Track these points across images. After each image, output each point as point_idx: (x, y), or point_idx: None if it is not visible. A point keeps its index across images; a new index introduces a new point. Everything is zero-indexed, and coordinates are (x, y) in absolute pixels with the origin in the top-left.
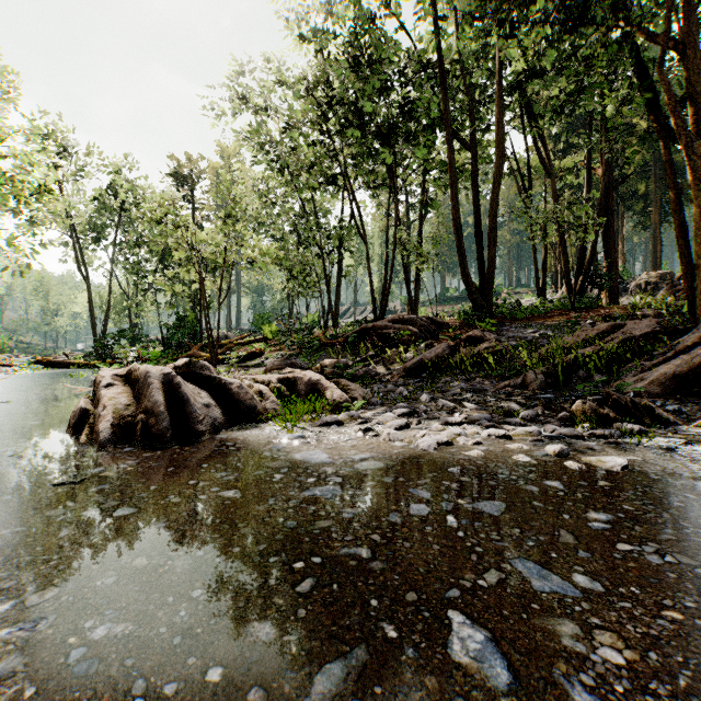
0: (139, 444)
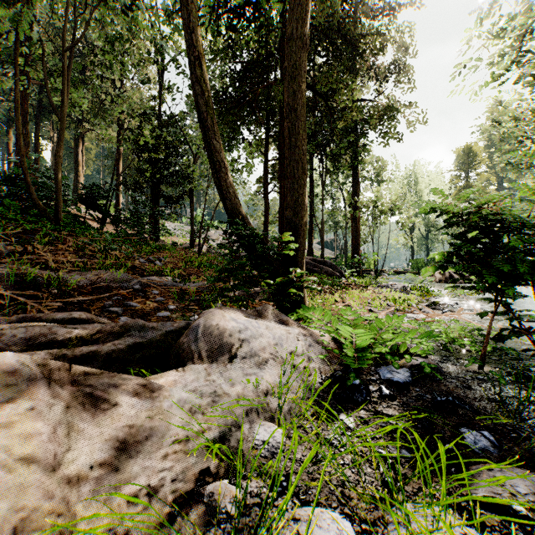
0: (444, 283)
